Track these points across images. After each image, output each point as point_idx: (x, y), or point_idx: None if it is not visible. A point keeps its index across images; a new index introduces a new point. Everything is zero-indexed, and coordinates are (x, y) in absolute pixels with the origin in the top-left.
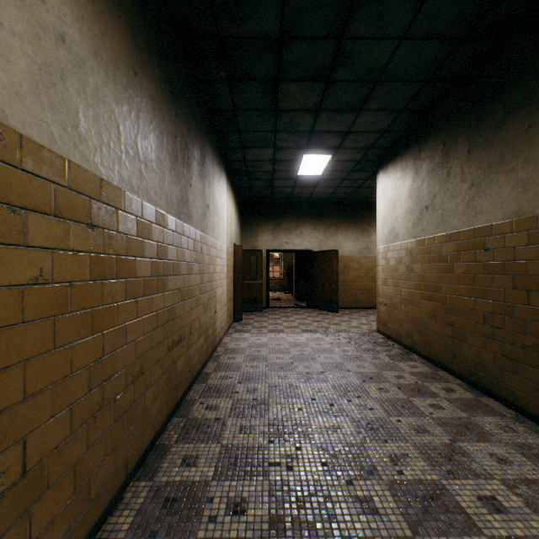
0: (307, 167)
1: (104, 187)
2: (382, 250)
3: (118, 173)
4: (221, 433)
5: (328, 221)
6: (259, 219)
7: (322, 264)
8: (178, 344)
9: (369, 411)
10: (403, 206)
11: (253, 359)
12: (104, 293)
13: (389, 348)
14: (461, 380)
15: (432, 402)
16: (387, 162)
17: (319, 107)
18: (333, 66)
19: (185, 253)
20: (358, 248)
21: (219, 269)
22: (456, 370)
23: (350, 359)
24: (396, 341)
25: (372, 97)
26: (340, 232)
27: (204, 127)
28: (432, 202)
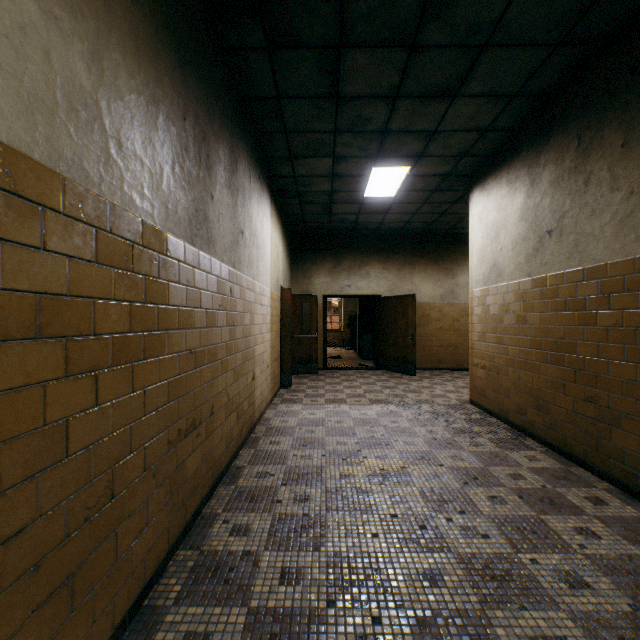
0: (377, 185)
1: (4, 158)
2: (479, 294)
3: (45, 139)
4: (250, 583)
5: (401, 258)
6: (314, 256)
7: (394, 313)
8: (188, 433)
9: (482, 540)
10: (511, 233)
11: (304, 444)
12: (1, 367)
13: (492, 428)
14: (609, 483)
15: (577, 523)
16: (486, 174)
17: (397, 91)
18: (422, 19)
19: (203, 295)
20: (440, 293)
21: (259, 319)
22: (600, 468)
23: (440, 445)
24: (499, 418)
25: (474, 73)
26: (417, 273)
27: (235, 120)
28: (559, 224)
